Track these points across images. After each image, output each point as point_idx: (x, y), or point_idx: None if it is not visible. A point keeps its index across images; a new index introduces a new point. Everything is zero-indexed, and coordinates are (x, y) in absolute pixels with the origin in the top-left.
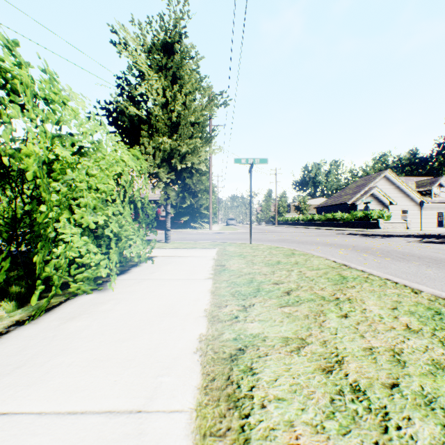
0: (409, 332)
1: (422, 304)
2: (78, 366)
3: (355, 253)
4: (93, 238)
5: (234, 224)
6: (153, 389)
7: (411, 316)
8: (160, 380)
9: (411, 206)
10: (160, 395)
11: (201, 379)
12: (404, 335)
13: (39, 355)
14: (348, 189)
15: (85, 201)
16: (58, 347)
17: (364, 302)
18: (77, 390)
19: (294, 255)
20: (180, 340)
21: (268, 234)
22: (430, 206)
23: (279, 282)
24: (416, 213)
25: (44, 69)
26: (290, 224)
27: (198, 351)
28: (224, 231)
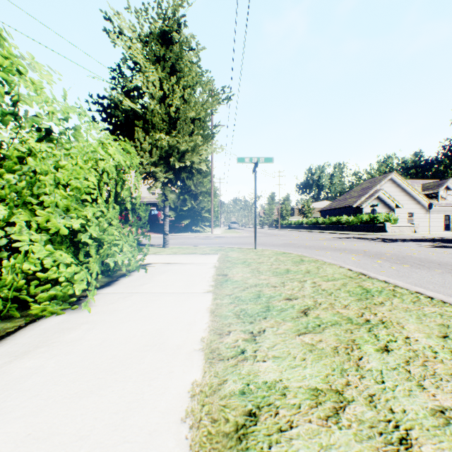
0: None
1: None
2: None
3: (368, 259)
4: (67, 244)
5: (237, 228)
6: None
7: None
8: None
9: (417, 210)
10: None
11: None
12: None
13: None
14: (352, 192)
15: (53, 200)
16: None
17: (403, 327)
18: None
19: (304, 262)
20: (163, 394)
21: (272, 238)
22: (437, 210)
23: (291, 297)
24: (422, 217)
25: None
26: (293, 228)
27: (188, 417)
28: (227, 235)
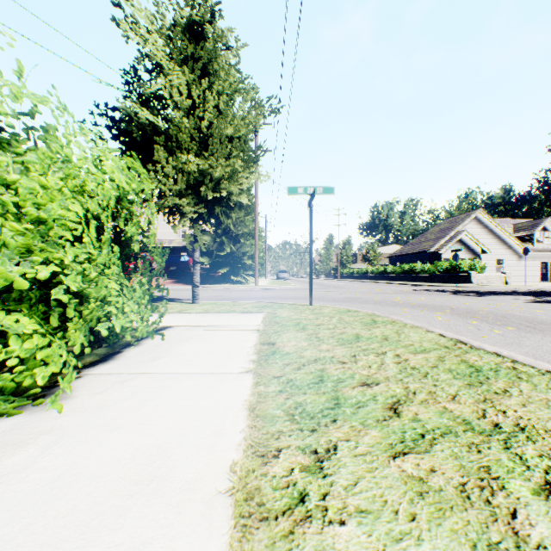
0: None
1: None
2: None
3: (459, 319)
4: (30, 304)
5: (287, 278)
6: None
7: None
8: None
9: (508, 255)
10: None
11: None
12: None
13: None
14: (429, 234)
15: None
16: None
17: None
18: None
19: (377, 324)
20: None
21: (331, 291)
22: (532, 255)
23: (370, 381)
24: (514, 264)
25: None
26: (356, 278)
27: None
28: (274, 286)
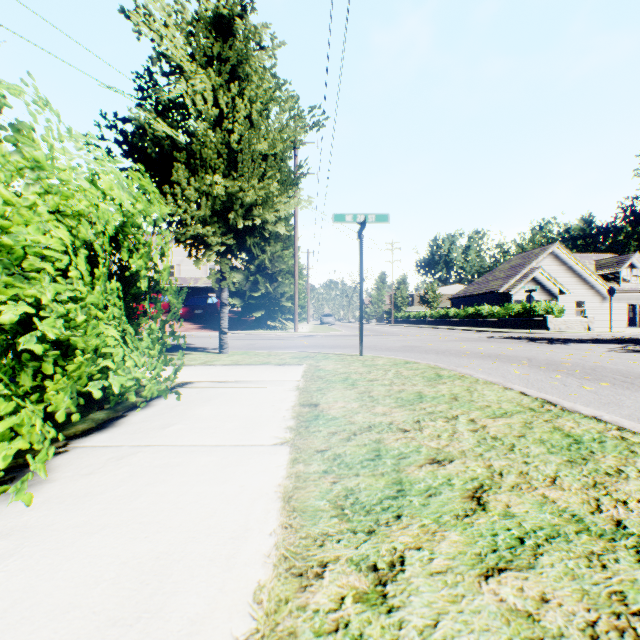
0: None
1: None
2: None
3: (540, 372)
4: None
5: (332, 323)
6: None
7: None
8: None
9: (589, 297)
10: None
11: None
12: None
13: None
14: (497, 271)
15: None
16: None
17: None
18: None
19: (442, 379)
20: None
21: (385, 338)
22: (617, 297)
23: (441, 457)
24: (596, 307)
25: None
26: (413, 323)
27: None
28: (318, 333)
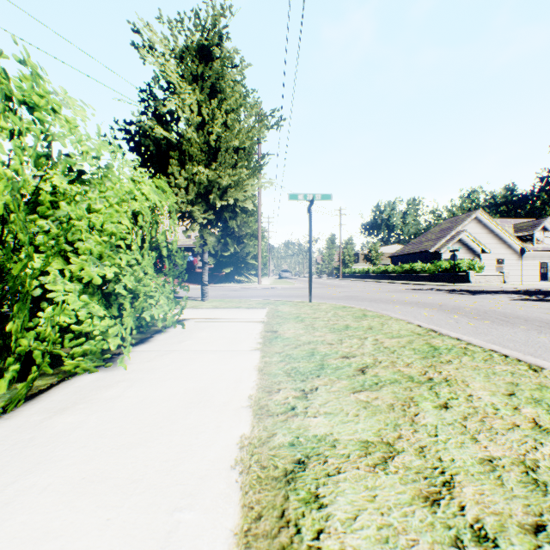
0: (541, 431)
1: (548, 387)
2: (56, 493)
3: (444, 314)
4: (99, 296)
5: (289, 278)
6: (165, 535)
7: (538, 407)
8: (178, 518)
9: (508, 255)
10: (176, 547)
11: (240, 516)
12: (534, 437)
13: (2, 473)
14: (429, 234)
15: (87, 247)
16: (33, 458)
17: (468, 385)
18: (46, 538)
19: (366, 317)
20: (212, 446)
21: (332, 290)
22: (532, 255)
23: (349, 355)
24: (514, 264)
25: (22, 60)
26: (358, 278)
27: (237, 465)
28: (277, 285)
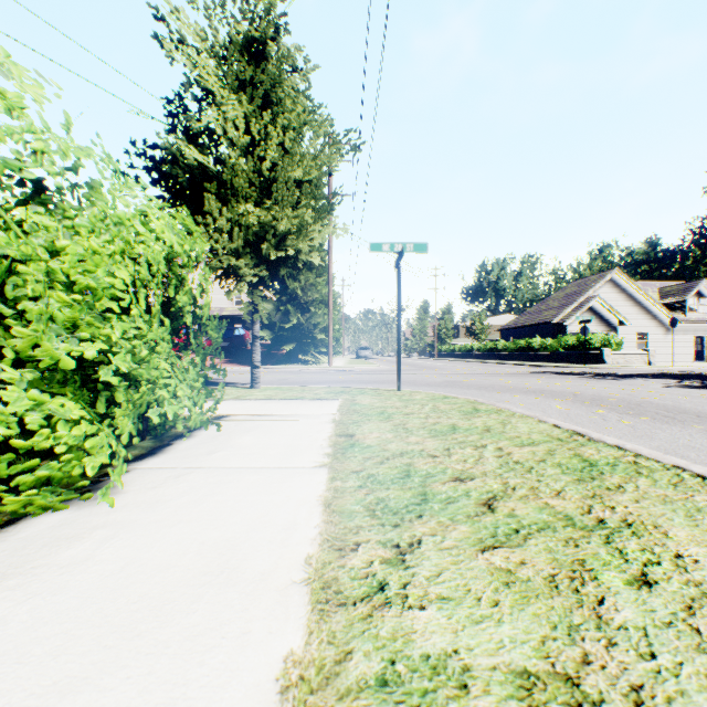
0: None
1: None
2: None
3: (583, 407)
4: (74, 386)
5: (369, 357)
6: None
7: None
8: None
9: (652, 328)
10: None
11: None
12: None
13: None
14: (551, 300)
15: (44, 308)
16: None
17: (667, 534)
18: None
19: (479, 413)
20: (227, 686)
21: (426, 373)
22: (683, 328)
23: (464, 476)
24: (660, 339)
25: None
26: (458, 357)
27: None
28: (353, 367)
